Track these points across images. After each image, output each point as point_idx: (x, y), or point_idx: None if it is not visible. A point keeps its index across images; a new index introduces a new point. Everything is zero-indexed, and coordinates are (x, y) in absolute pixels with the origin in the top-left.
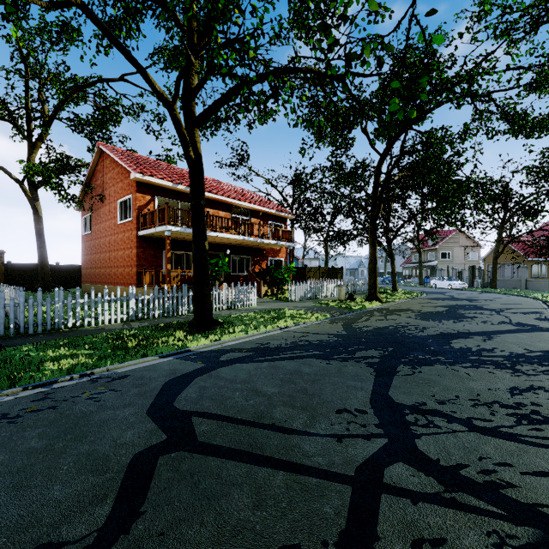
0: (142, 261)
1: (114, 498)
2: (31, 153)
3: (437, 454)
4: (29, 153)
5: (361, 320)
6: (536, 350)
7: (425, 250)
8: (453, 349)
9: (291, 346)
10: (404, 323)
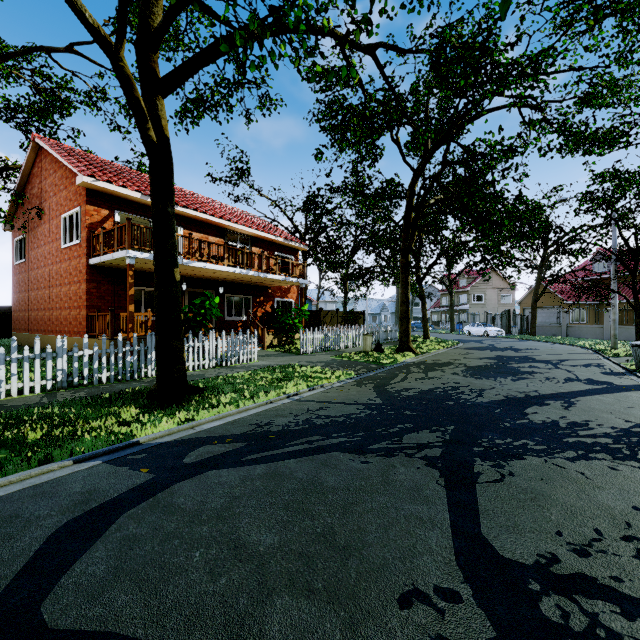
0: (96, 300)
1: None
2: None
3: None
4: None
5: (397, 379)
6: None
7: (455, 292)
8: (535, 425)
9: (304, 427)
10: (453, 383)
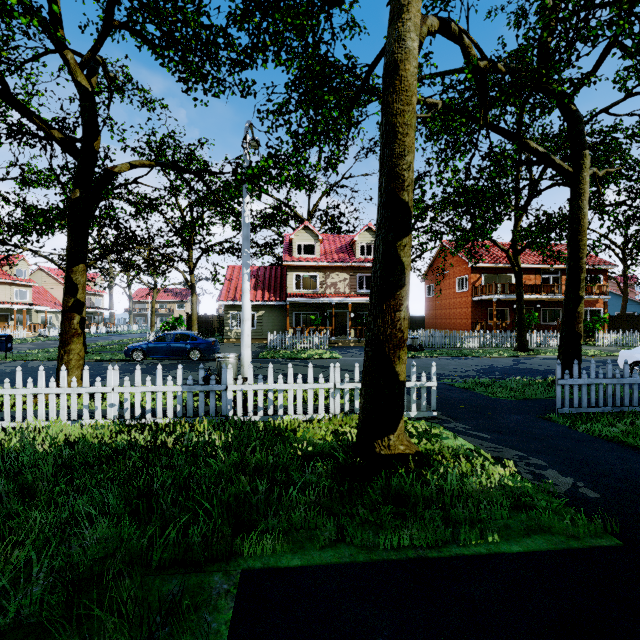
0: (474, 315)
1: (513, 364)
2: None
3: None
4: None
5: None
6: None
7: None
8: None
9: None
10: None
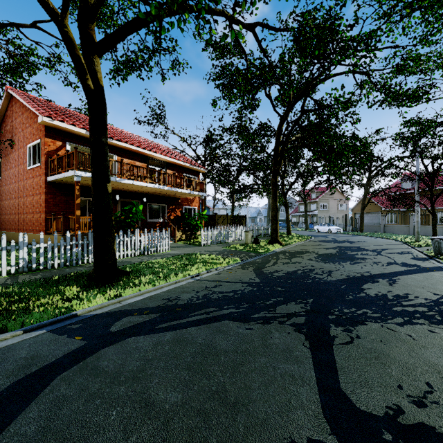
0: (52, 207)
1: None
2: None
3: None
4: None
5: (270, 264)
6: None
7: (308, 202)
8: (371, 297)
9: (203, 301)
10: (310, 267)
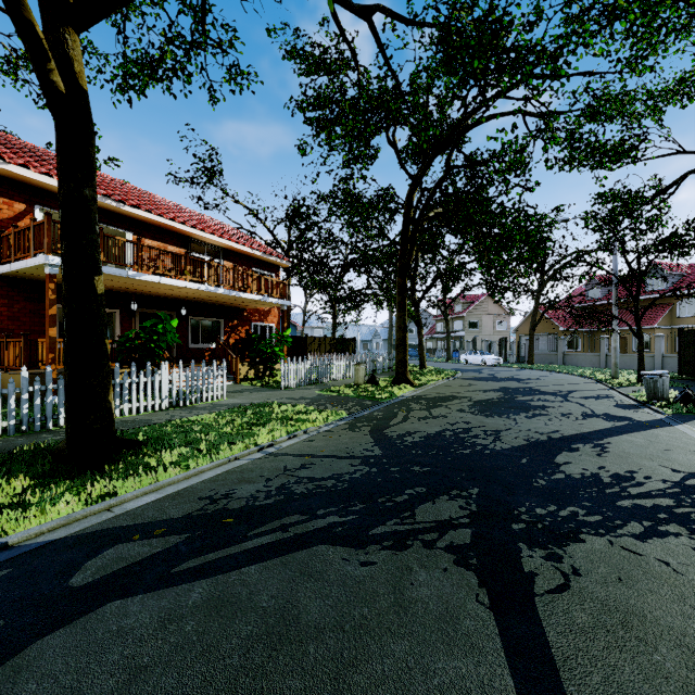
0: (6, 322)
1: None
2: None
3: None
4: None
5: (397, 420)
6: (690, 471)
7: (451, 318)
8: (575, 481)
9: (277, 500)
10: (463, 424)
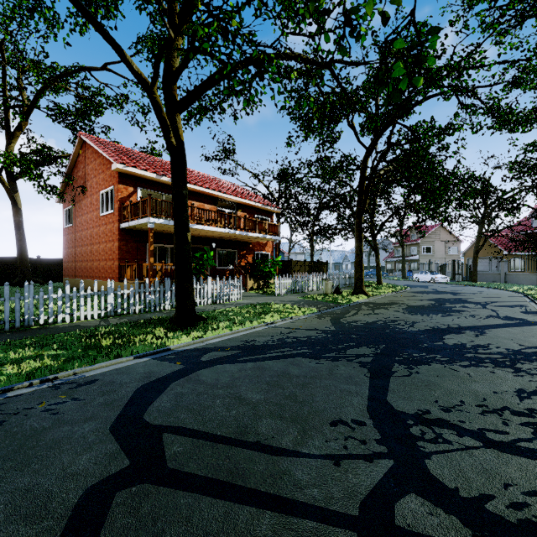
0: (125, 254)
1: None
2: (9, 143)
3: (453, 480)
4: (7, 143)
5: (349, 314)
6: (532, 346)
7: (407, 245)
8: (447, 346)
9: (278, 343)
10: (393, 318)
